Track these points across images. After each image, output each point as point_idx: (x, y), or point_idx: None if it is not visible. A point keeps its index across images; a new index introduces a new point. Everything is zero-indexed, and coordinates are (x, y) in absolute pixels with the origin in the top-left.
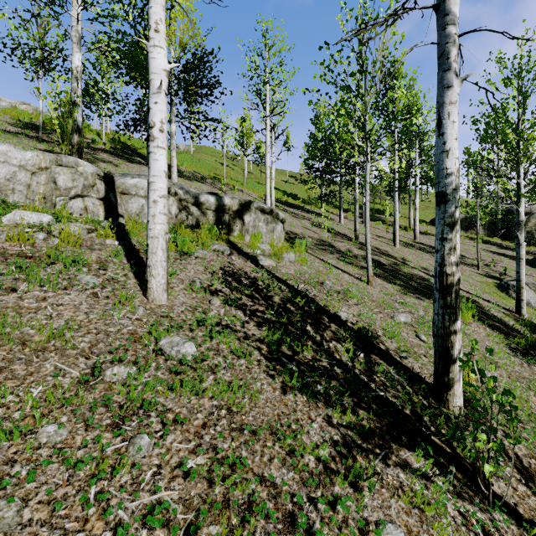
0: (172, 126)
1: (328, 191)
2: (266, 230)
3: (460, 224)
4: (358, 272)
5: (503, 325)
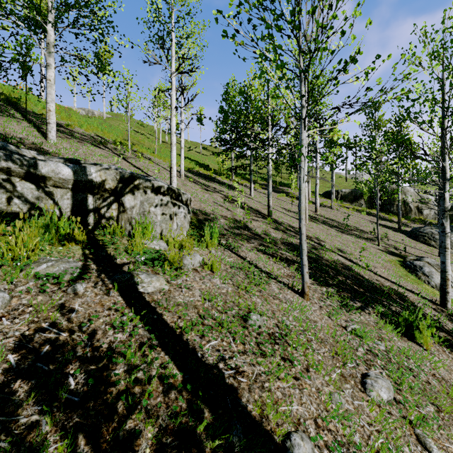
0: (48, 72)
1: (237, 163)
2: (162, 218)
3: (347, 197)
4: (285, 272)
5: (448, 333)
